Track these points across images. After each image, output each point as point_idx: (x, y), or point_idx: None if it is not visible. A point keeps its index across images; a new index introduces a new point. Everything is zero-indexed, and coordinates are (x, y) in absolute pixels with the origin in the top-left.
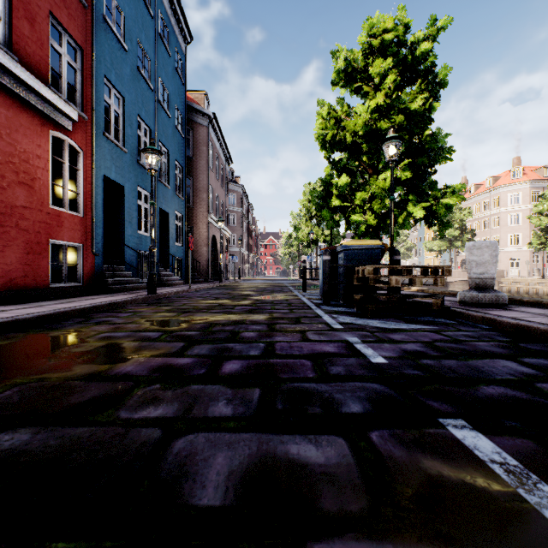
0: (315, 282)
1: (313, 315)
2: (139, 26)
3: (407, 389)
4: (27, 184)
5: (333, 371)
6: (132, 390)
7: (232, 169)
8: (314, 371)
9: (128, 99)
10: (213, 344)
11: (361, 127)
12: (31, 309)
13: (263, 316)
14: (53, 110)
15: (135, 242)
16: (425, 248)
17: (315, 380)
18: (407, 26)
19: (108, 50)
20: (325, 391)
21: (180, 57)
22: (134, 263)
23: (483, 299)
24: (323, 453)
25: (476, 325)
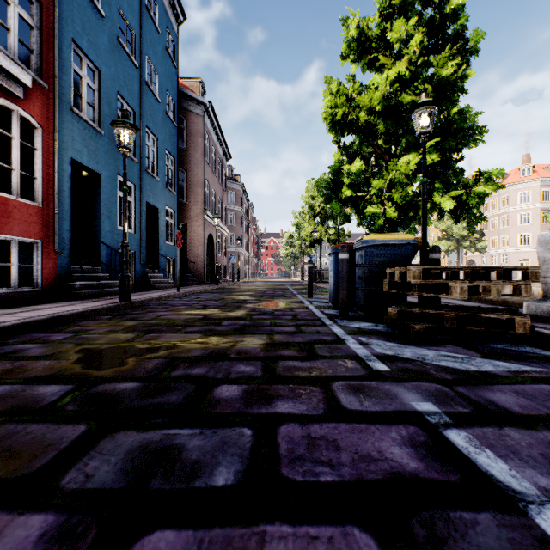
0: (319, 285)
1: (332, 338)
2: None
3: None
4: None
5: None
6: None
7: (231, 167)
8: None
9: (106, 73)
10: (146, 431)
11: (379, 101)
12: None
13: (258, 340)
14: None
15: (115, 240)
16: None
17: None
18: None
19: (78, 11)
20: None
21: (171, 38)
22: (113, 263)
23: None
24: None
25: None
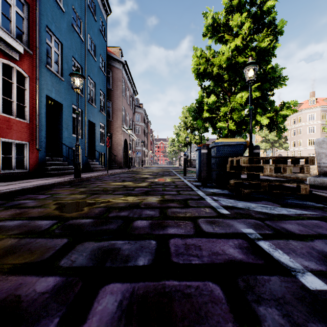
0: (190, 169)
1: (197, 197)
2: None
3: None
4: None
5: (269, 323)
6: None
7: (138, 99)
8: (238, 323)
9: (65, 45)
10: (99, 242)
11: (225, 61)
12: None
13: (156, 198)
14: (2, 43)
15: (70, 142)
16: None
17: None
18: None
19: (49, 9)
20: None
21: (103, 23)
22: (69, 156)
23: None
24: None
25: None
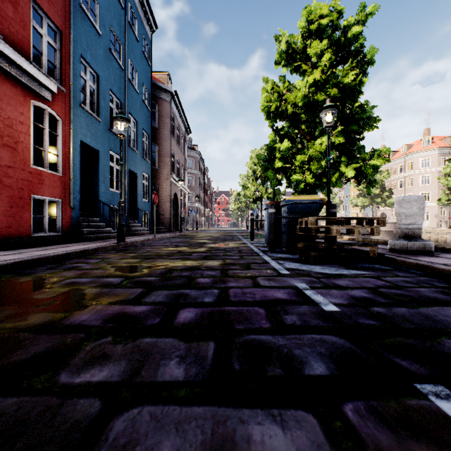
0: (260, 232)
1: (262, 261)
2: (112, 15)
3: (368, 342)
4: (11, 146)
5: (288, 320)
6: (80, 345)
7: (191, 139)
8: (269, 320)
9: (102, 76)
10: (170, 290)
11: (301, 99)
12: (10, 256)
13: (217, 262)
14: (34, 83)
15: (108, 198)
16: (351, 204)
17: (271, 332)
18: (340, 13)
19: (84, 34)
20: (283, 346)
21: (146, 43)
22: (106, 216)
23: (412, 247)
24: (292, 440)
25: (411, 271)
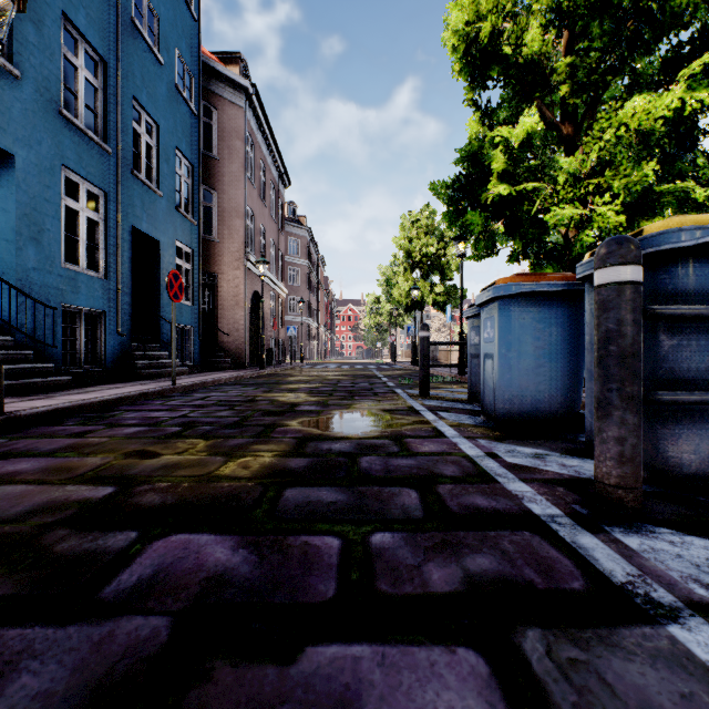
0: None
1: None
2: None
3: None
4: None
5: None
6: None
7: (294, 205)
8: None
9: None
10: None
11: None
12: None
13: None
14: None
15: (54, 286)
16: None
17: None
18: None
19: None
20: None
21: None
22: (47, 331)
23: None
24: None
25: None
